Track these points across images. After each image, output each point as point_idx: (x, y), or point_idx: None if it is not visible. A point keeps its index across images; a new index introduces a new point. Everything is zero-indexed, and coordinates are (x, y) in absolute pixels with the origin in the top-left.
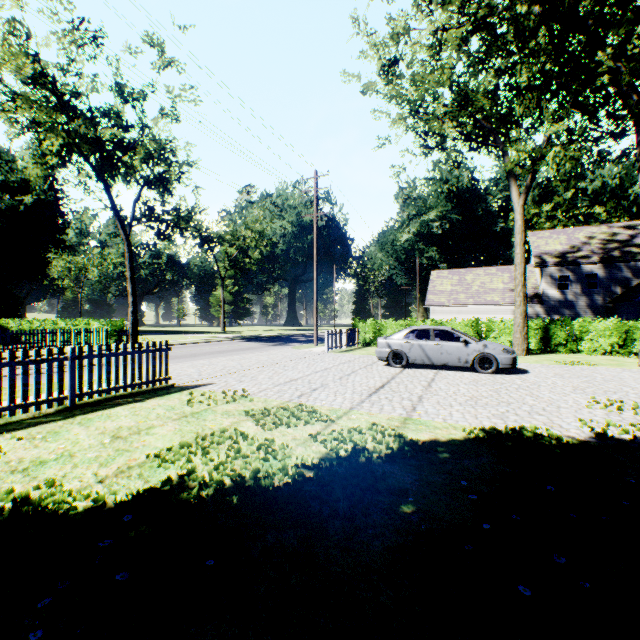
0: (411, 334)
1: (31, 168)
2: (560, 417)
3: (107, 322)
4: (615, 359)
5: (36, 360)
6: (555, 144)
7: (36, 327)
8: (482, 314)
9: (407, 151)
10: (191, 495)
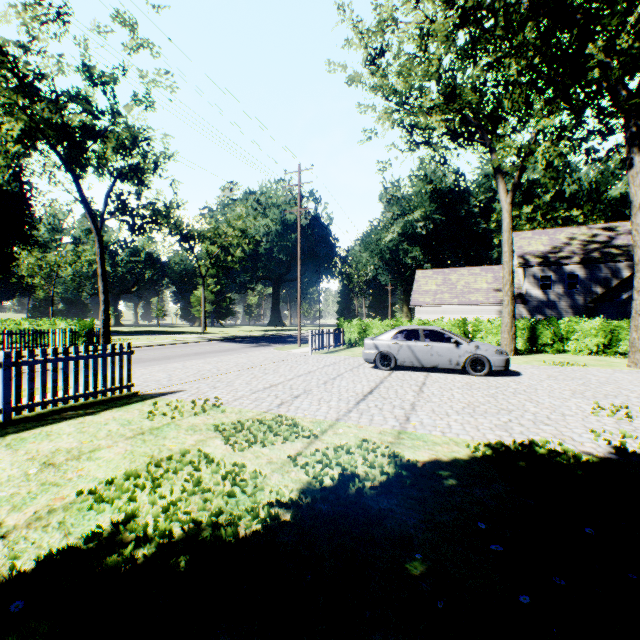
0: (400, 335)
1: None
2: (569, 427)
3: (75, 322)
4: (602, 359)
5: None
6: (543, 141)
7: None
8: (467, 314)
9: (394, 146)
10: (122, 558)
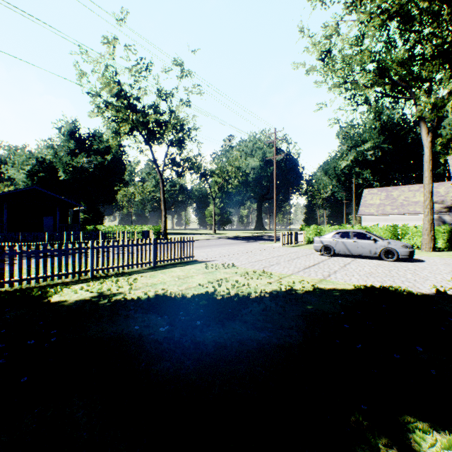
0: (336, 235)
1: (112, 141)
2: (422, 284)
3: (152, 227)
4: None
5: (141, 244)
6: None
7: (115, 230)
8: (405, 221)
9: (339, 109)
10: (218, 296)
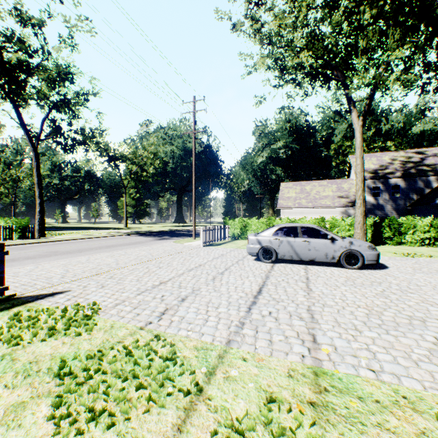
0: (280, 231)
1: None
2: None
3: (11, 220)
4: (437, 250)
5: None
6: (390, 74)
7: None
8: (318, 214)
9: (268, 81)
10: None
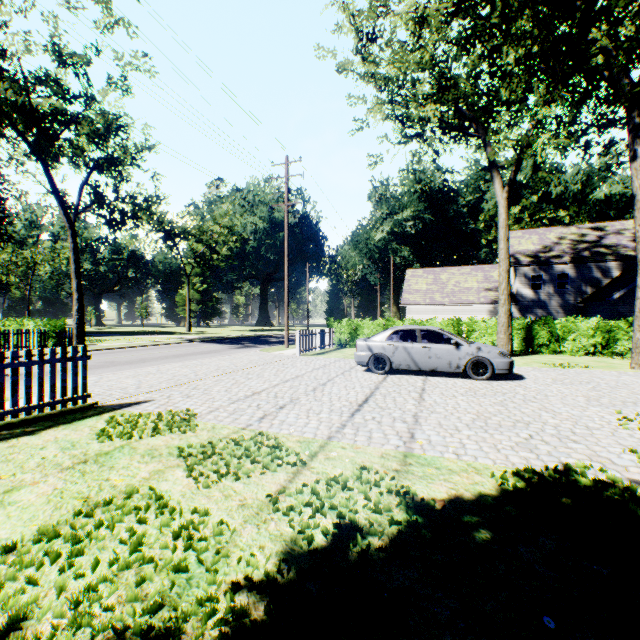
0: (395, 335)
1: None
2: (601, 445)
3: (44, 322)
4: (601, 360)
5: None
6: (541, 133)
7: None
8: (458, 314)
9: (386, 137)
10: None
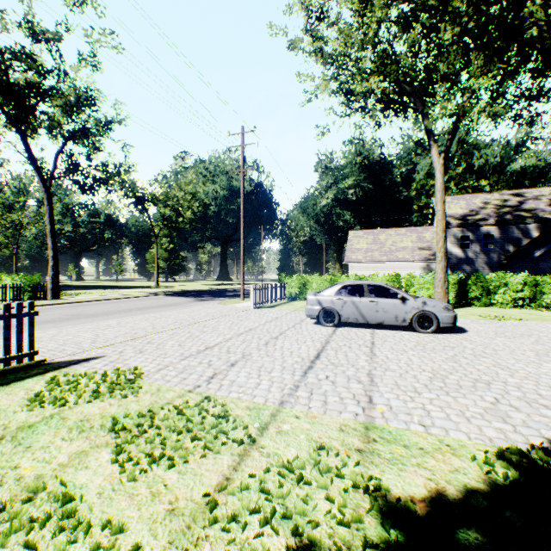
0: (343, 290)
1: None
2: None
3: (20, 277)
4: (531, 312)
5: None
6: (475, 104)
7: None
8: (395, 270)
9: (332, 109)
10: None
